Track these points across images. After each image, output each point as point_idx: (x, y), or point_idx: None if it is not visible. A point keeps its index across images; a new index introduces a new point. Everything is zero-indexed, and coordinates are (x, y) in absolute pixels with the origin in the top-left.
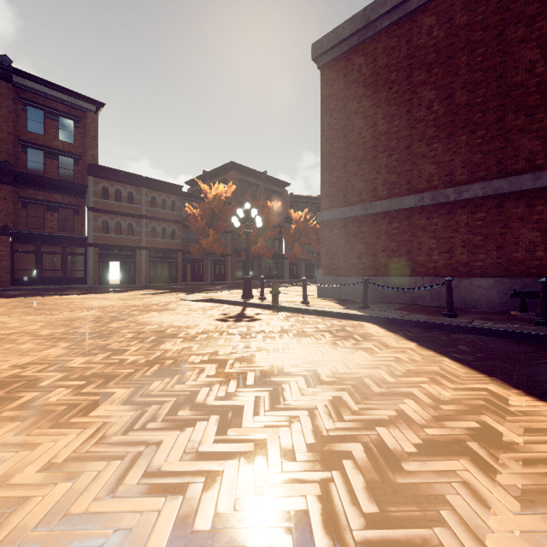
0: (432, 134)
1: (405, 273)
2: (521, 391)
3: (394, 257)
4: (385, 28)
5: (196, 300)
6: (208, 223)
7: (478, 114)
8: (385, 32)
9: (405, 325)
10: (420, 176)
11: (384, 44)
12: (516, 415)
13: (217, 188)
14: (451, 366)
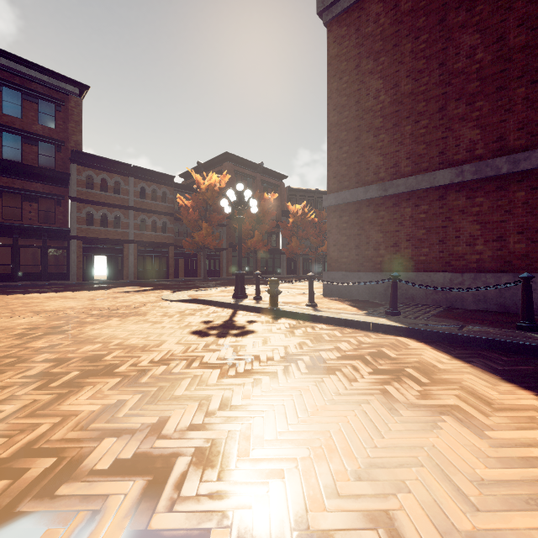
0: (475, 90)
1: (437, 268)
2: None
3: (422, 248)
4: None
5: (178, 300)
6: (202, 215)
7: None
8: None
9: (470, 344)
10: (457, 144)
11: None
12: None
13: (210, 178)
14: None
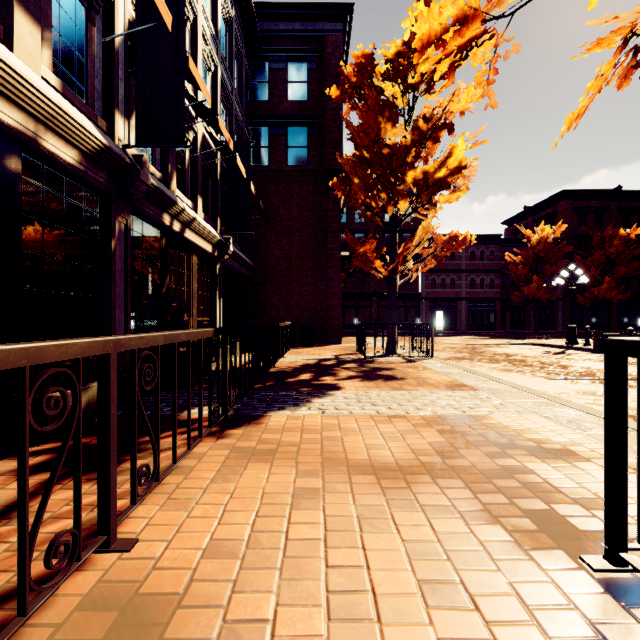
0: None
1: None
2: None
3: None
4: None
5: (522, 343)
6: (531, 268)
7: None
8: None
9: None
10: None
11: None
12: None
13: (542, 232)
14: None
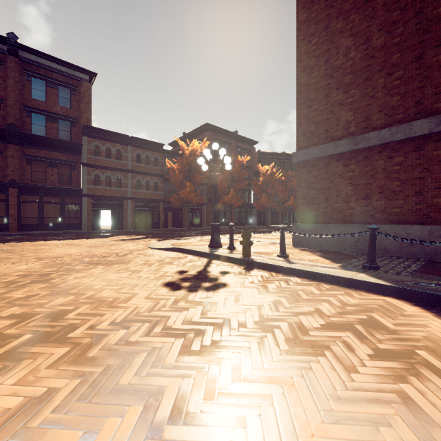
0: None
1: (413, 220)
2: None
3: (396, 200)
4: None
5: (161, 248)
6: (186, 176)
7: None
8: None
9: None
10: (437, 93)
11: None
12: None
13: (193, 144)
14: None
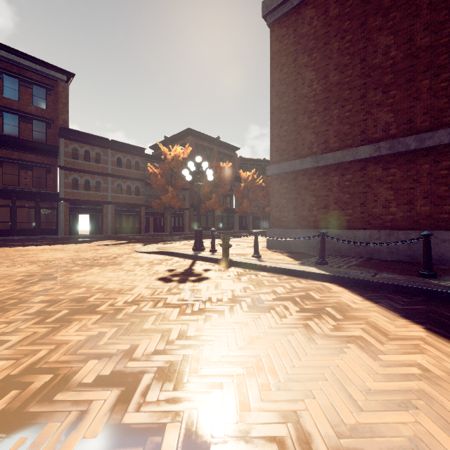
0: (389, 81)
1: (359, 226)
2: None
3: (347, 209)
4: None
5: (148, 252)
6: (168, 181)
7: (442, 55)
8: None
9: (380, 288)
10: (375, 125)
11: None
12: None
13: (175, 150)
14: None
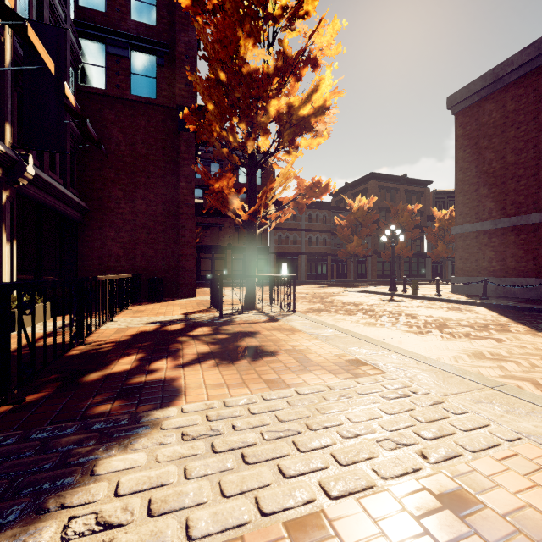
0: None
1: (532, 275)
2: (522, 325)
3: (521, 262)
4: (512, 81)
5: (355, 291)
6: (352, 230)
7: None
8: (513, 84)
9: (506, 308)
10: None
11: (512, 93)
12: (504, 326)
13: (361, 201)
14: (503, 319)
